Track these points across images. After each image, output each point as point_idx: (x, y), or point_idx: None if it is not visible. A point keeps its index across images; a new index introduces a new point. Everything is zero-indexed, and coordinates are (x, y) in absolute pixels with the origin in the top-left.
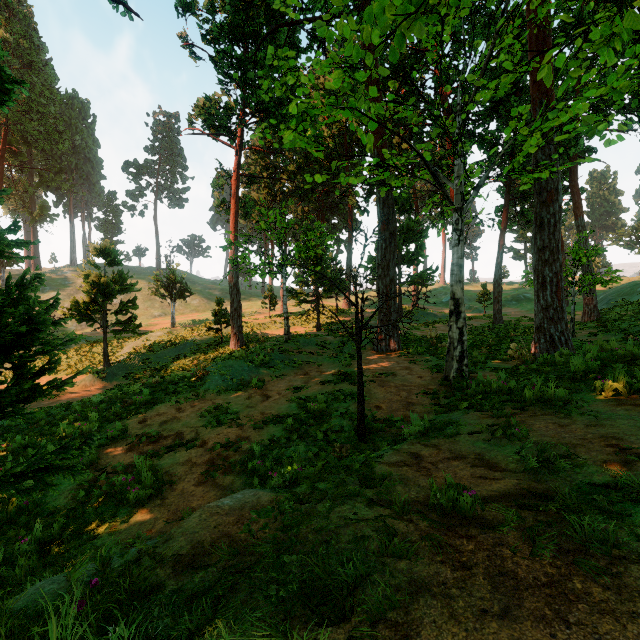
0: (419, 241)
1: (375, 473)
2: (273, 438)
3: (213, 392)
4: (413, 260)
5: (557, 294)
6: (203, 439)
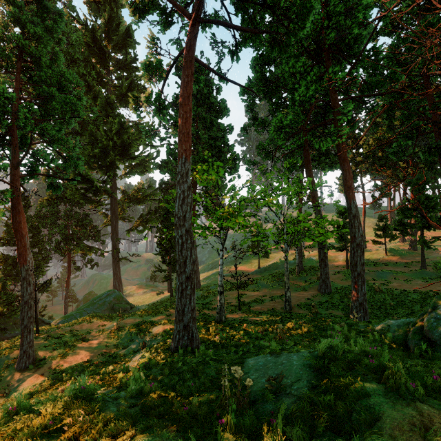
0: (437, 211)
1: (213, 309)
2: (234, 305)
3: (249, 290)
4: (428, 227)
5: (355, 287)
6: (228, 300)
